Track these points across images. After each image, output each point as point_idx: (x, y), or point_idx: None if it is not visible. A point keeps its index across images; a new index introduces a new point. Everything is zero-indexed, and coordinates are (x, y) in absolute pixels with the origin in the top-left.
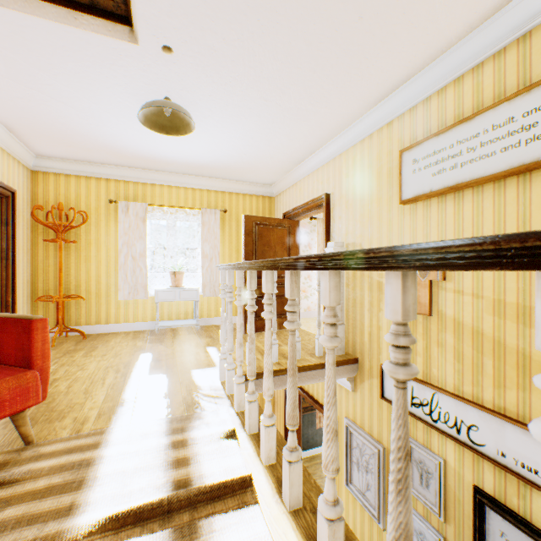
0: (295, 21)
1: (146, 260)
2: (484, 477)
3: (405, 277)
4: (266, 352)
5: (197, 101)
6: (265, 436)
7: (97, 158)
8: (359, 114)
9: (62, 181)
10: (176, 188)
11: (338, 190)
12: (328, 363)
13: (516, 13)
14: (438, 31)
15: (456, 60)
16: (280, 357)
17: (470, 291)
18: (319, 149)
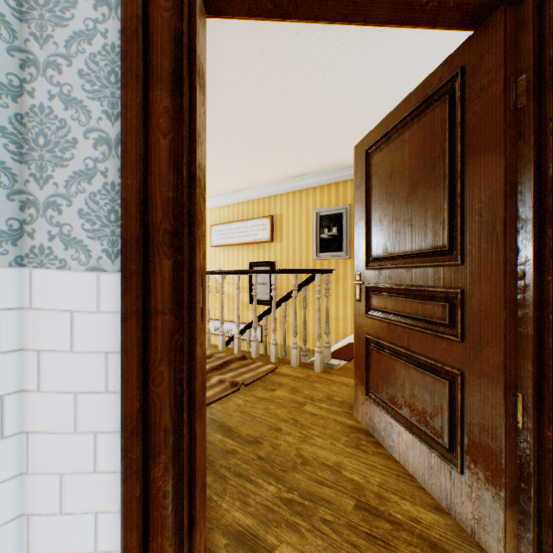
0: None
1: None
2: None
3: None
4: None
5: None
6: None
7: None
8: None
9: None
10: None
11: None
12: None
13: (241, 195)
14: (220, 191)
15: (228, 199)
16: None
17: (232, 282)
18: None
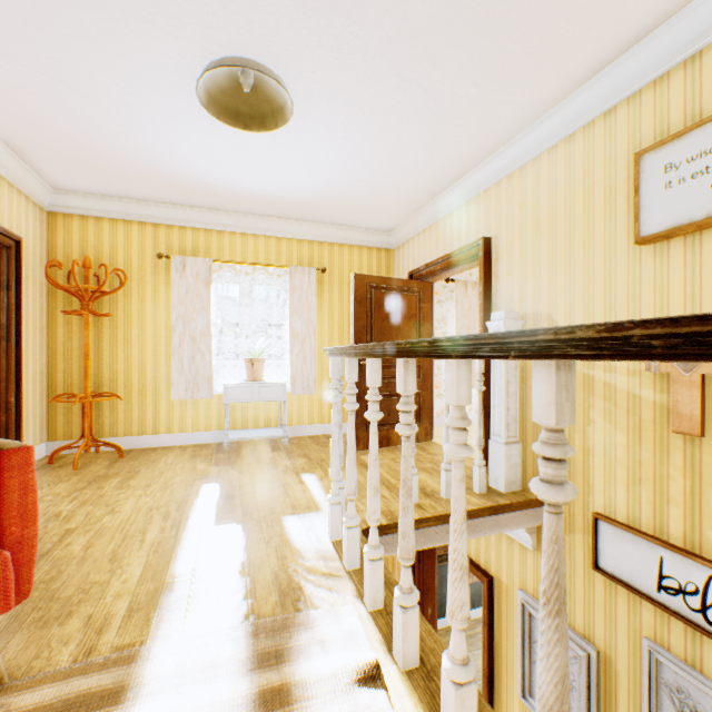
0: None
1: (211, 342)
2: None
3: None
4: (456, 529)
5: (291, 85)
6: (456, 706)
7: (140, 192)
8: (551, 102)
9: (90, 227)
10: (253, 237)
11: (506, 231)
12: None
13: None
14: None
15: None
16: (418, 493)
17: None
18: (474, 169)
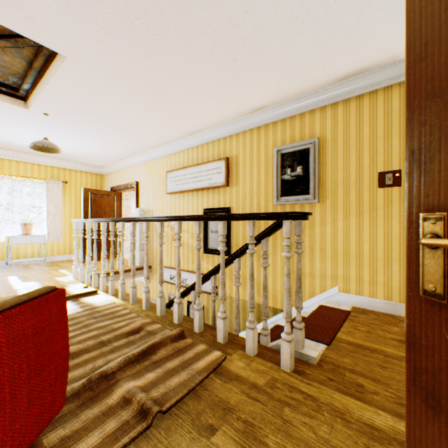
0: (115, 122)
1: None
2: (190, 296)
3: (134, 223)
4: (103, 251)
5: (57, 130)
6: (102, 280)
7: None
8: (151, 148)
9: None
10: (24, 163)
11: (143, 181)
12: (122, 245)
13: (195, 139)
14: (173, 135)
15: (182, 144)
16: (109, 269)
17: (187, 230)
18: (133, 156)
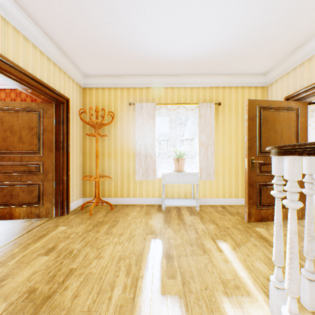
0: None
1: (154, 149)
2: None
3: None
4: None
5: None
6: None
7: (120, 70)
8: None
9: (99, 93)
10: (177, 89)
11: None
12: None
13: None
14: None
15: None
16: None
17: None
18: None
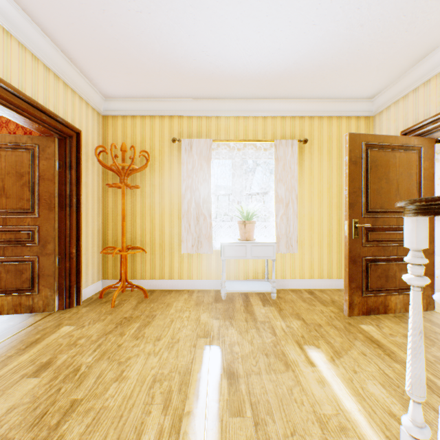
0: None
1: (210, 207)
2: None
3: None
4: None
5: None
6: None
7: (159, 89)
8: None
9: (128, 123)
10: (243, 119)
11: None
12: None
13: None
14: None
15: None
16: None
17: None
18: None
